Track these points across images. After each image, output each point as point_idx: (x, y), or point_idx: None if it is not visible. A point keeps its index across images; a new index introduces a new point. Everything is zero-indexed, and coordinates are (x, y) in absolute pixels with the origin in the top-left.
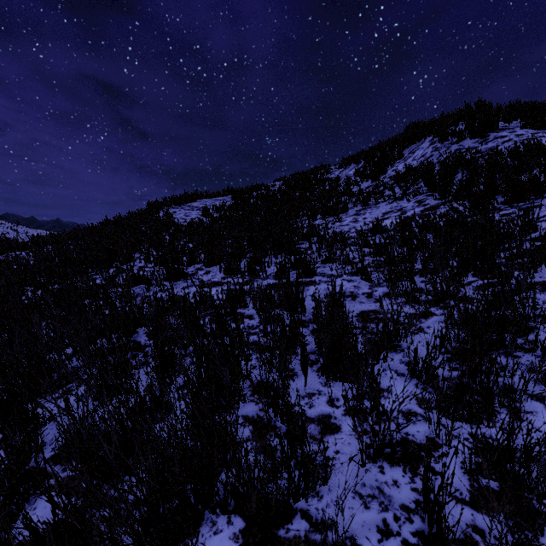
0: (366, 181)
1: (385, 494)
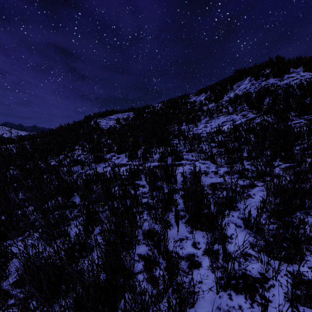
0: (211, 103)
1: None
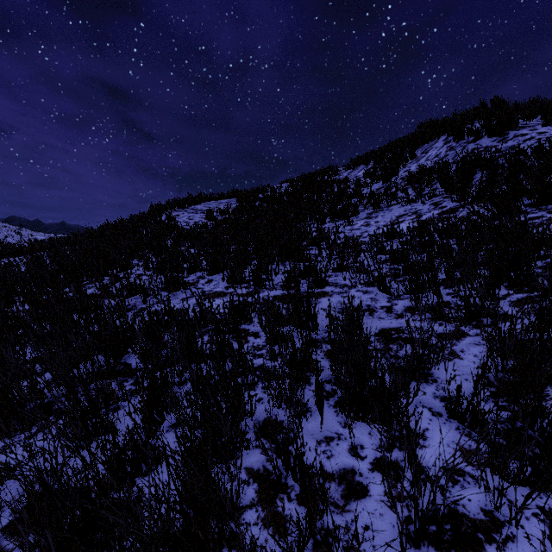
0: (377, 182)
1: None
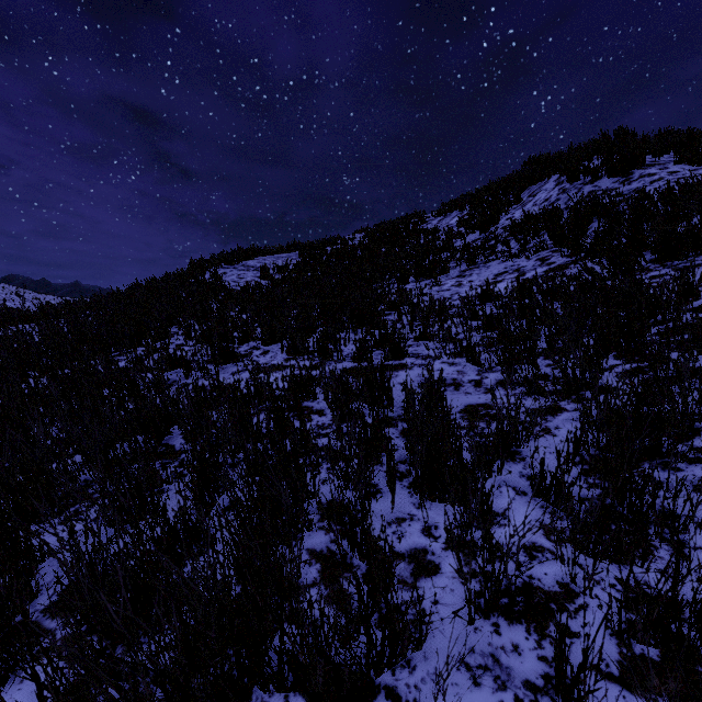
0: (472, 232)
1: (501, 664)
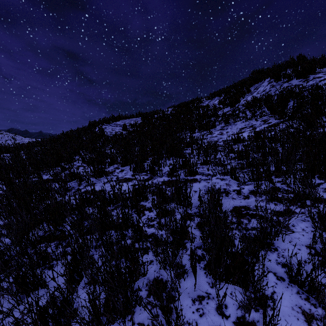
0: (226, 107)
1: None
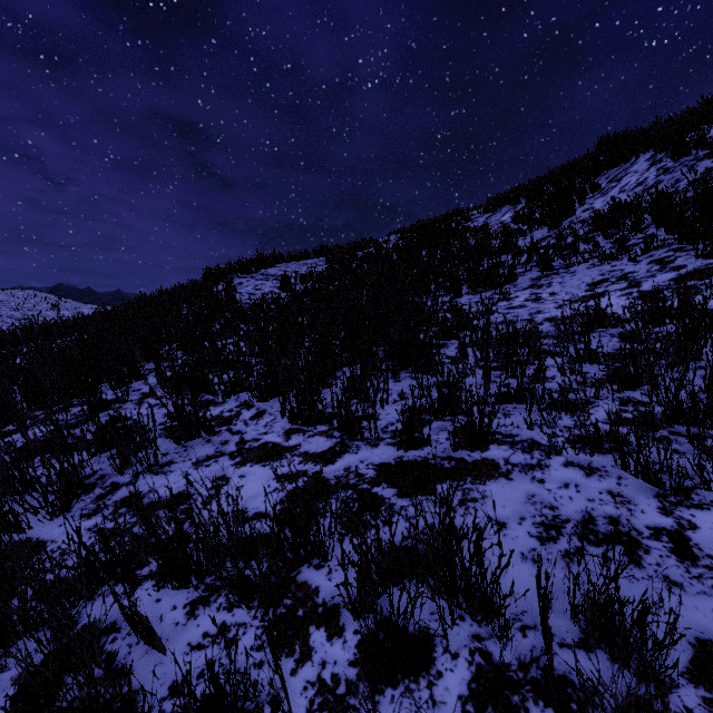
0: (538, 229)
1: None
